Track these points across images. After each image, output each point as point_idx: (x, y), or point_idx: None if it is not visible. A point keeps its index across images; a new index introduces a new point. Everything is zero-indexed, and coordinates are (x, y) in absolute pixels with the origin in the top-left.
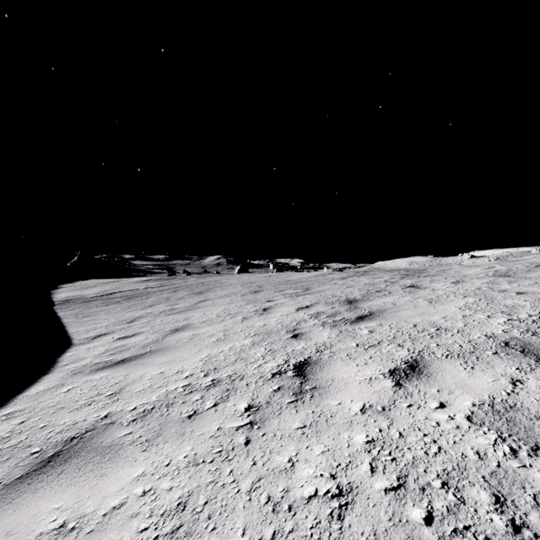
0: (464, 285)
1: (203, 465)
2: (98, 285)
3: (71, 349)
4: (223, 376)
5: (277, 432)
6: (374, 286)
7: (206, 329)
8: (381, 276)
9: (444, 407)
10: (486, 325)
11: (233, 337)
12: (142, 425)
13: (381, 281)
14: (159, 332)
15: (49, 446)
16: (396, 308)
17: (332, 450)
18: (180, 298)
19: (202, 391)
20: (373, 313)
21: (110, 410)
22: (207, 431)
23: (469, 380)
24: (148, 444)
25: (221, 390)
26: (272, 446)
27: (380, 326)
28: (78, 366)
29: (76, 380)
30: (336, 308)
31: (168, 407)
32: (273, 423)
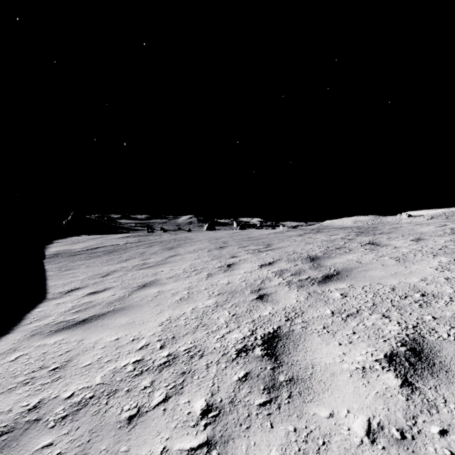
0: (427, 243)
1: None
2: (86, 241)
3: (42, 304)
4: (180, 350)
5: None
6: (332, 243)
7: (171, 286)
8: (336, 233)
9: None
10: None
11: (196, 297)
12: (69, 429)
13: (338, 238)
14: (127, 287)
15: None
16: (363, 267)
17: None
18: (153, 253)
19: (153, 373)
20: (339, 272)
21: (43, 395)
22: (147, 454)
23: None
24: None
25: (176, 372)
26: None
27: (352, 289)
28: (39, 325)
29: (30, 343)
30: (299, 265)
31: (109, 396)
32: (239, 447)
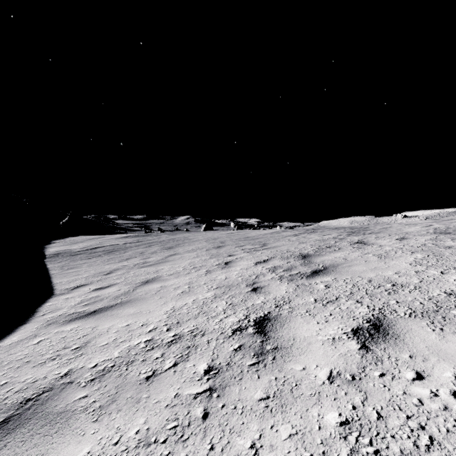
0: (409, 242)
1: (155, 446)
2: (84, 241)
3: (51, 299)
4: (184, 331)
5: (237, 403)
6: (324, 242)
7: (173, 281)
8: (329, 233)
9: (422, 379)
10: (442, 281)
11: (196, 290)
12: (98, 387)
13: (330, 237)
14: (131, 283)
15: (2, 409)
16: (348, 263)
17: (301, 434)
18: (153, 252)
19: (163, 348)
20: (327, 268)
21: (71, 366)
22: (164, 398)
23: (442, 345)
24: (100, 412)
25: (182, 347)
26: (233, 423)
27: (335, 281)
28: (53, 316)
29: (48, 331)
30: (291, 262)
31: (128, 365)
32: (234, 391)
